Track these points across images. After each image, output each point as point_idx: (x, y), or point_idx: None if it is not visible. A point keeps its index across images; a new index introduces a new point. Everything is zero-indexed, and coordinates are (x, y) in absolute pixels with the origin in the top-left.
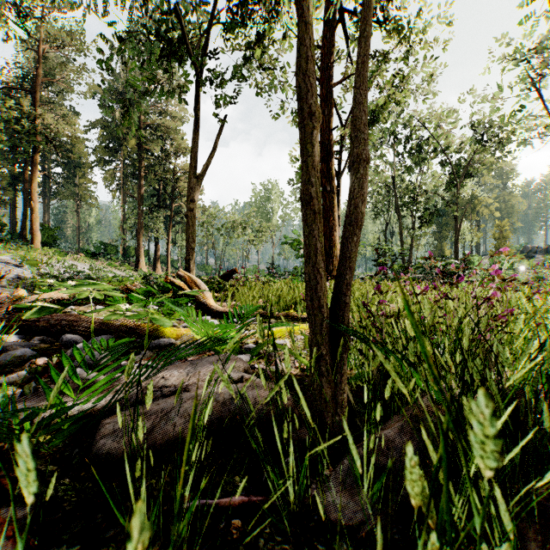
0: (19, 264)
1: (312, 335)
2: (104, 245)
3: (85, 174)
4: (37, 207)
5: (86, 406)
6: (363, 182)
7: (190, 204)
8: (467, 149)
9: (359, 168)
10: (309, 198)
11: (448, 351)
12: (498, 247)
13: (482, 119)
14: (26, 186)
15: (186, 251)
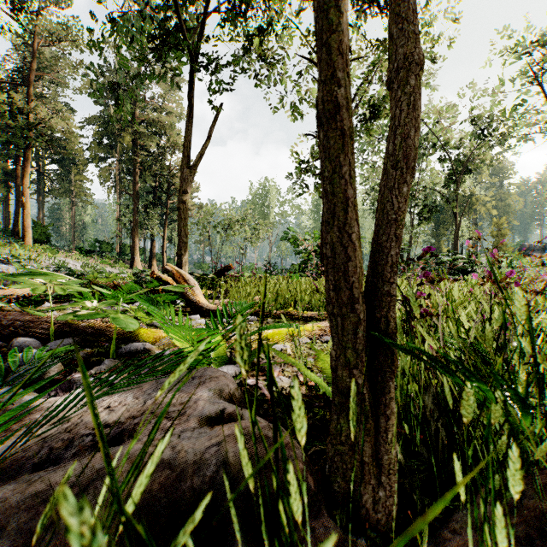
0: (5, 260)
1: (337, 350)
2: (99, 242)
3: (80, 171)
4: (28, 203)
5: None
6: (416, 100)
7: (182, 195)
8: (466, 146)
9: (409, 78)
10: (335, 109)
11: None
12: (497, 244)
13: (482, 114)
14: (18, 183)
15: (178, 245)
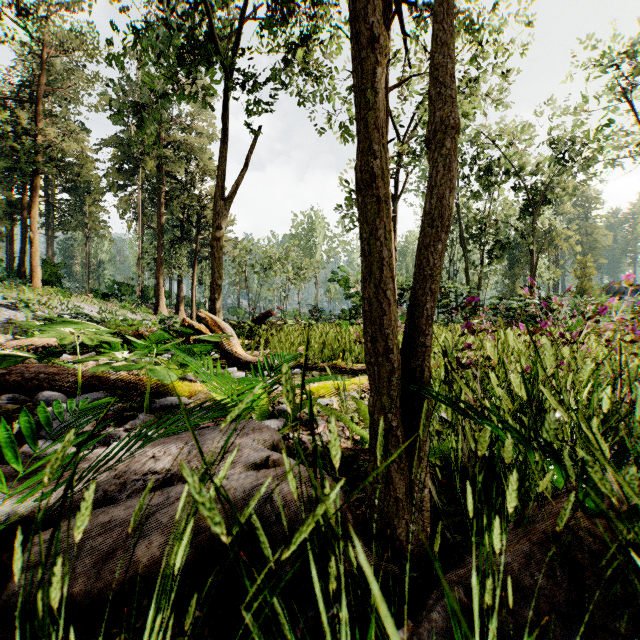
0: (12, 305)
1: (374, 396)
2: (118, 284)
3: (96, 200)
4: (37, 239)
5: (22, 507)
6: (451, 161)
7: (215, 231)
8: (544, 172)
9: (445, 140)
10: (371, 178)
11: (582, 421)
12: (580, 286)
13: (563, 135)
14: (25, 215)
15: (211, 289)
